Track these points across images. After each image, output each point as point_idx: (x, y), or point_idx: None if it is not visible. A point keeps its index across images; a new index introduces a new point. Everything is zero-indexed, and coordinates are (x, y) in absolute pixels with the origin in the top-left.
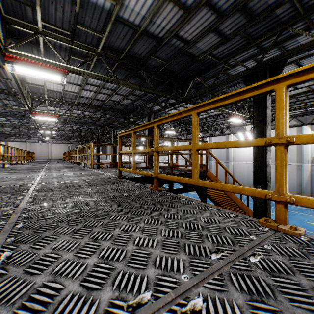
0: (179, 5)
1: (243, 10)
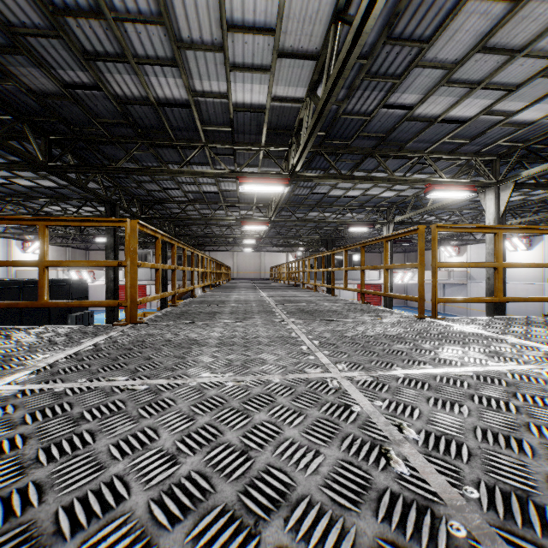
0: (81, 18)
1: (19, 54)
